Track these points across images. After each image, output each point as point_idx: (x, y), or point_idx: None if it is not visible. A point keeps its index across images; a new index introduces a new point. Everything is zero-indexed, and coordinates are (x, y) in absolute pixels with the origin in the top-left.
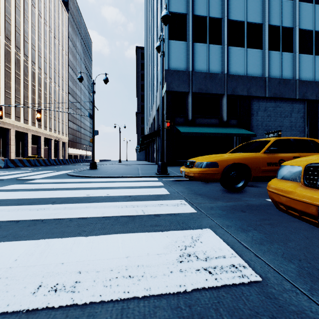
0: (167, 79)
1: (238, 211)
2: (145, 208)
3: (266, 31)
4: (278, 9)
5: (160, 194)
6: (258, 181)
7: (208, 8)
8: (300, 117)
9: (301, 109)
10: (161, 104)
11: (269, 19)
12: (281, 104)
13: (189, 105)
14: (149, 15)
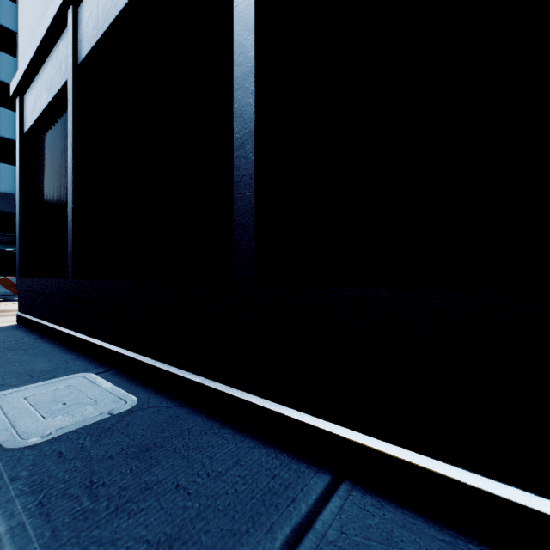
0: None
1: None
2: None
3: None
4: None
5: None
6: None
7: None
8: None
9: None
10: None
11: None
12: None
13: None
14: None
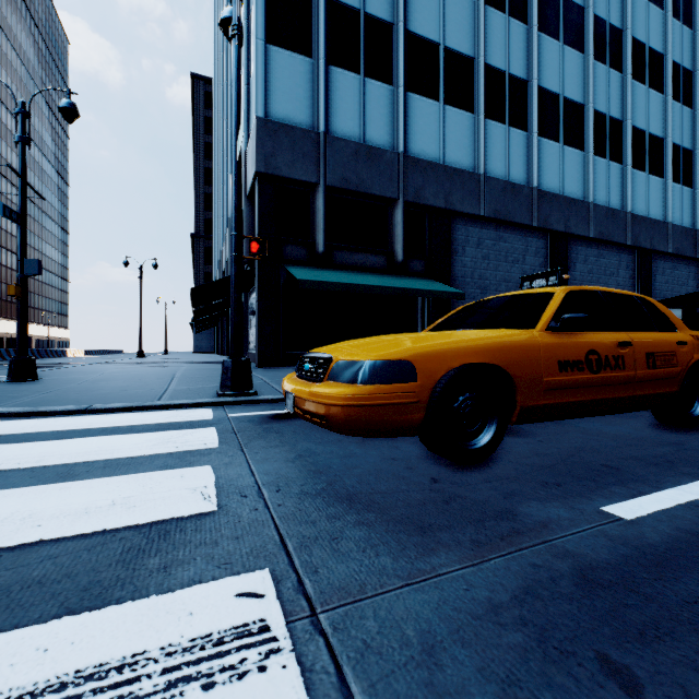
0: (263, 144)
1: (598, 685)
2: None
3: (482, 76)
4: (503, 35)
5: (165, 517)
6: (532, 420)
7: None
8: (540, 266)
9: (541, 250)
10: (232, 186)
11: (486, 52)
12: (508, 235)
13: (319, 216)
14: None
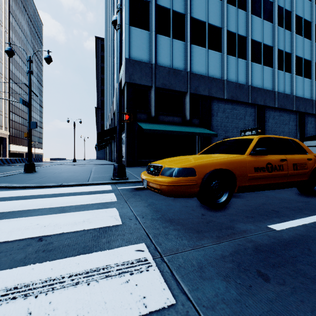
0: (128, 70)
1: (255, 278)
2: (44, 303)
3: (225, 36)
4: (235, 17)
5: (104, 226)
6: (243, 191)
7: (172, 1)
8: (252, 120)
9: (253, 113)
10: (117, 91)
11: (227, 25)
12: (237, 107)
13: (152, 100)
14: (109, 2)
